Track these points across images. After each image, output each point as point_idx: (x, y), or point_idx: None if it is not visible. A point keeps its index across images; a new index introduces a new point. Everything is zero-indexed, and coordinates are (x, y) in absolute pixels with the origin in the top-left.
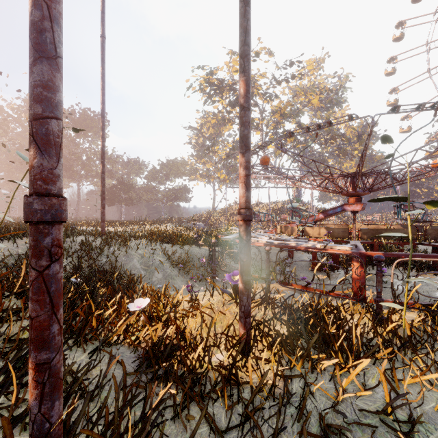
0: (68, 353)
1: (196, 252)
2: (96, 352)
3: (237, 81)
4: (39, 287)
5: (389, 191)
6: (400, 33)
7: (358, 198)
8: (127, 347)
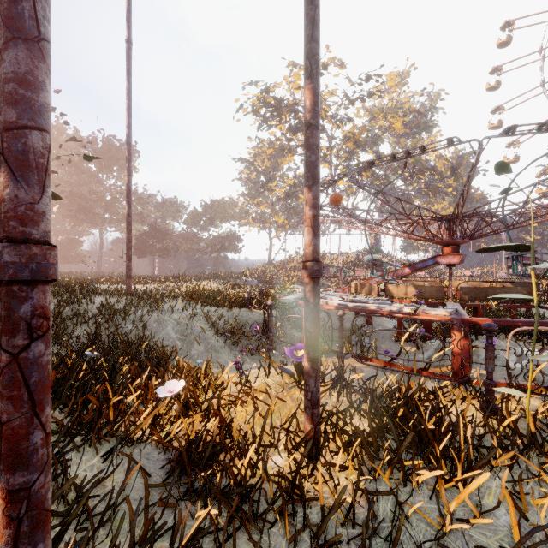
0: (75, 455)
1: (247, 316)
2: (111, 454)
3: (299, 101)
4: (12, 378)
5: (491, 239)
6: (505, 39)
7: (455, 248)
8: (155, 445)
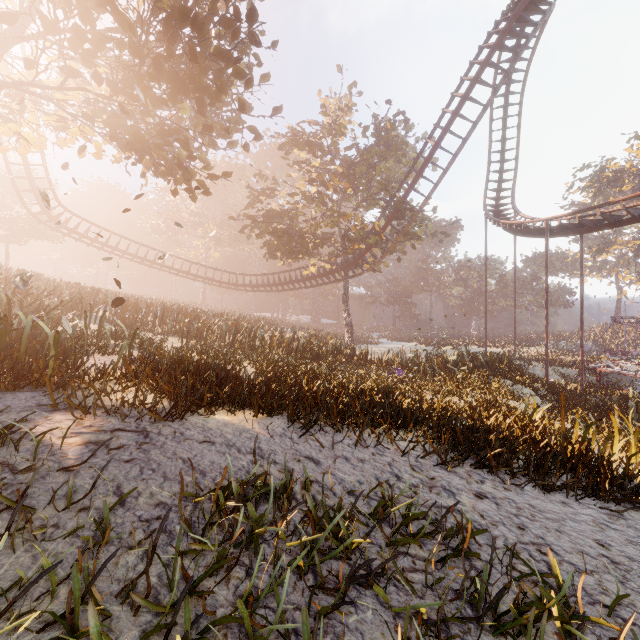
0: None
1: (570, 371)
2: None
3: None
4: (546, 370)
5: None
6: None
7: None
8: None
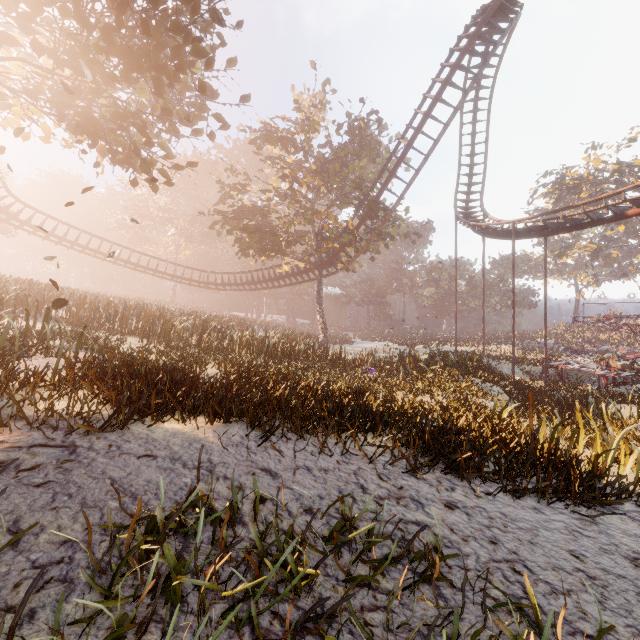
0: None
1: (535, 369)
2: None
3: (602, 171)
4: (513, 368)
5: None
6: None
7: None
8: None
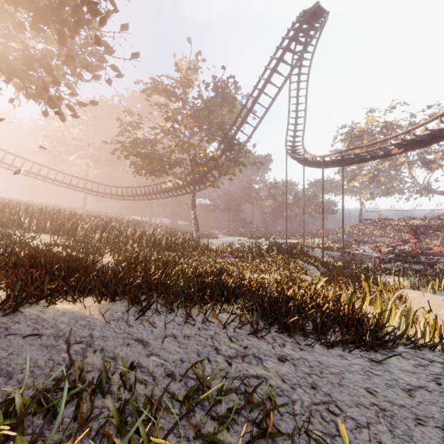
0: None
1: (336, 254)
2: None
3: (376, 126)
4: (323, 253)
5: None
6: None
7: (415, 237)
8: None
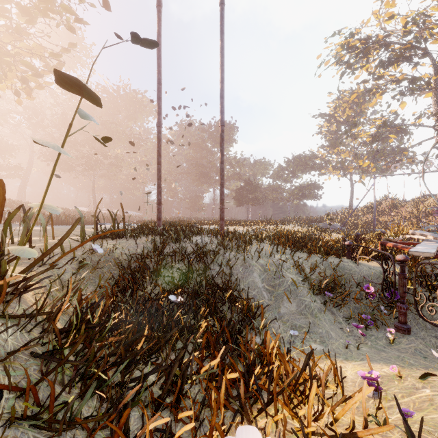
0: None
1: (350, 269)
2: None
3: (391, 32)
4: None
5: None
6: None
7: None
8: None
